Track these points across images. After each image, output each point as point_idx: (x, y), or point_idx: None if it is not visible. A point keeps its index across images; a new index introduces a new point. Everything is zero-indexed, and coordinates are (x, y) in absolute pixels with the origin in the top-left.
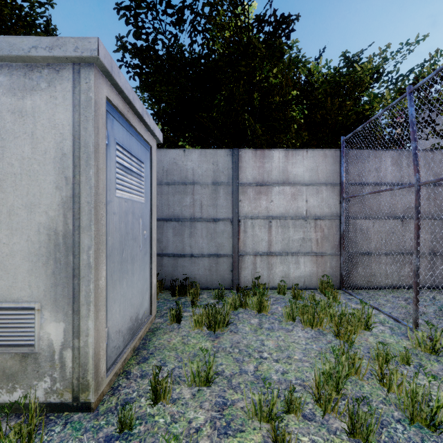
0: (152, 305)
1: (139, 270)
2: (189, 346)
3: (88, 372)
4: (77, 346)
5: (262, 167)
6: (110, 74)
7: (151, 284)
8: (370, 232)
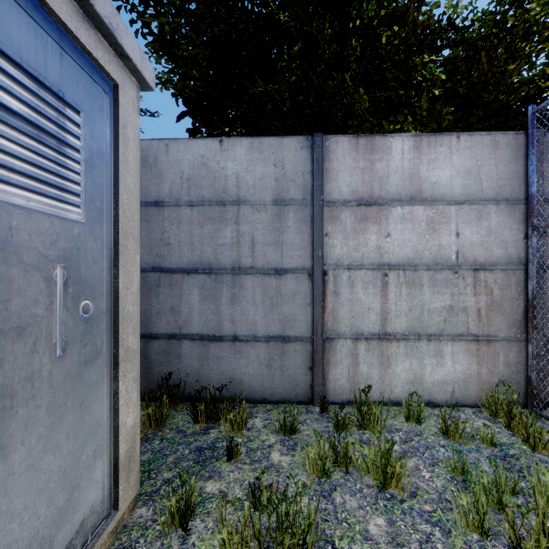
0: (119, 484)
1: (49, 419)
2: None
3: None
4: None
5: (370, 170)
6: None
7: (115, 433)
8: None
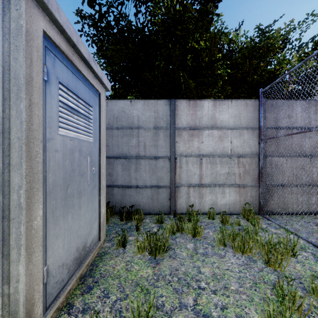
0: (101, 232)
1: (87, 202)
2: (131, 273)
3: None
4: (7, 293)
5: (194, 114)
6: (46, 5)
7: (99, 214)
8: (284, 168)
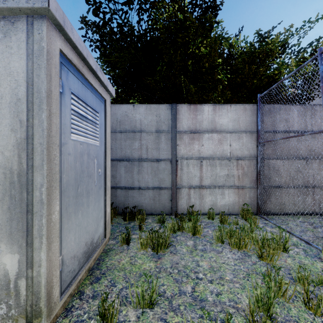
0: (106, 230)
1: (94, 202)
2: (135, 266)
3: (40, 300)
4: (31, 276)
5: (195, 119)
6: (62, 28)
7: (105, 213)
8: (281, 170)
